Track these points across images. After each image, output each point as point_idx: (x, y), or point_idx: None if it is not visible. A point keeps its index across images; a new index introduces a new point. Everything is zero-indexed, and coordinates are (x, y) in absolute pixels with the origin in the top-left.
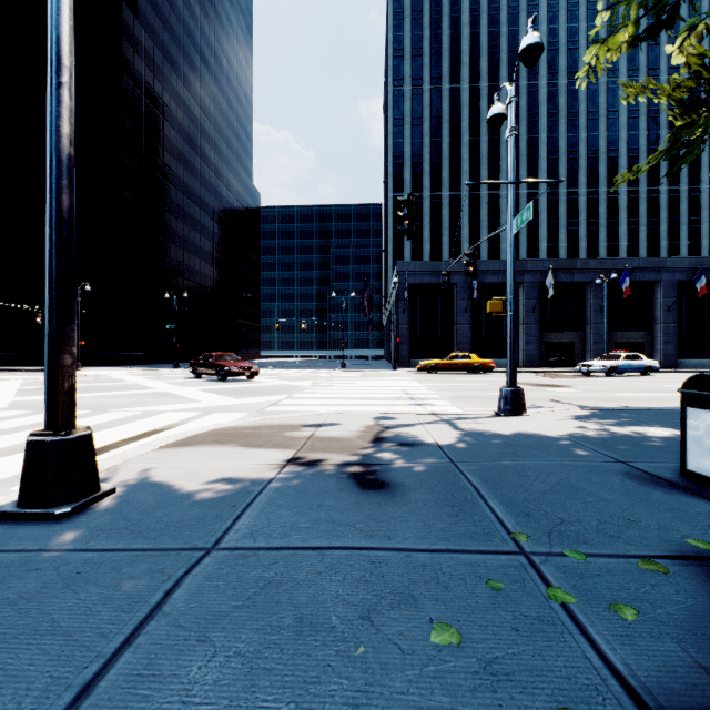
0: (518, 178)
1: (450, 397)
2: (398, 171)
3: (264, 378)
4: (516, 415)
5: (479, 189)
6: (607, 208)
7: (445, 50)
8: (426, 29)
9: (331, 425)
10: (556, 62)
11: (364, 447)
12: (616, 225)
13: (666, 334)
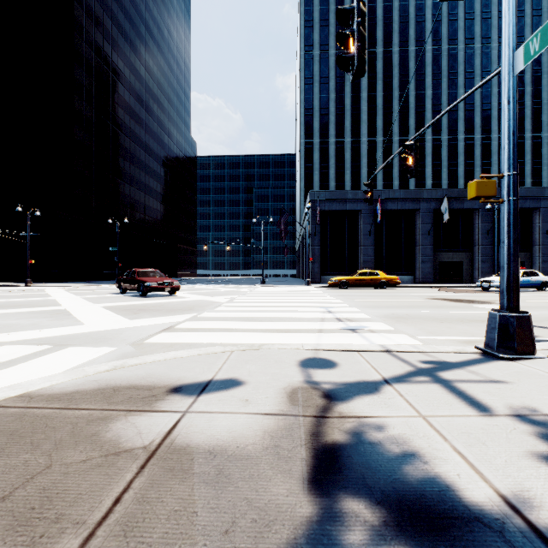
0: (408, 126)
1: (383, 317)
2: (309, 121)
3: (186, 293)
4: (526, 357)
5: (376, 136)
6: (481, 151)
7: None
8: (332, 4)
9: (224, 387)
10: (439, 31)
11: (292, 541)
12: (489, 166)
13: (544, 254)
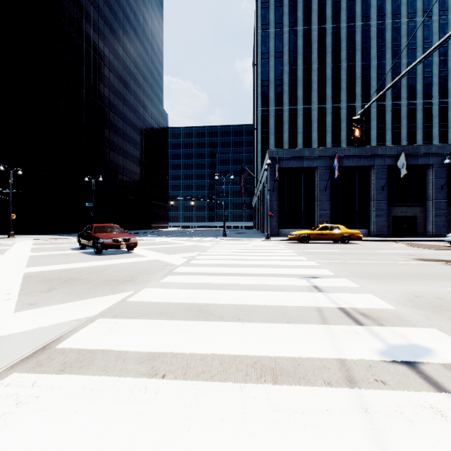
0: (355, 94)
1: (414, 307)
2: (265, 91)
3: (144, 250)
4: None
5: (325, 103)
6: (423, 115)
7: (299, 1)
8: None
9: None
10: (383, 7)
11: None
12: (430, 128)
13: None
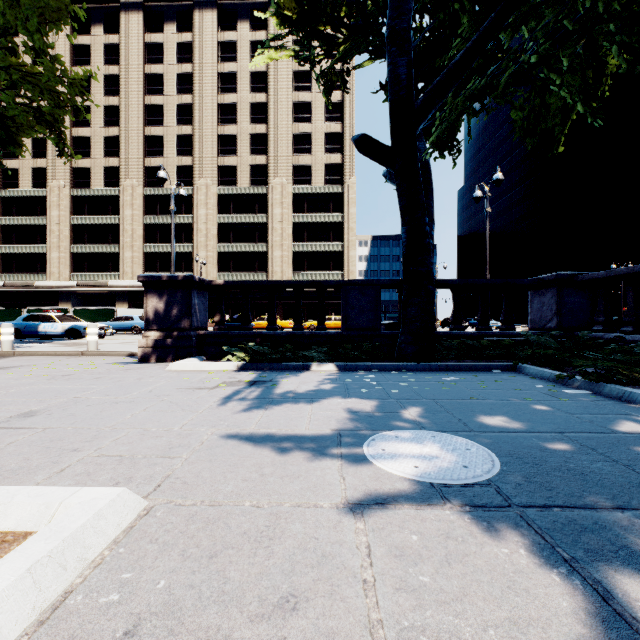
0: None
1: None
2: None
3: None
4: None
5: None
6: None
7: None
8: None
9: None
10: None
11: None
12: None
13: None
